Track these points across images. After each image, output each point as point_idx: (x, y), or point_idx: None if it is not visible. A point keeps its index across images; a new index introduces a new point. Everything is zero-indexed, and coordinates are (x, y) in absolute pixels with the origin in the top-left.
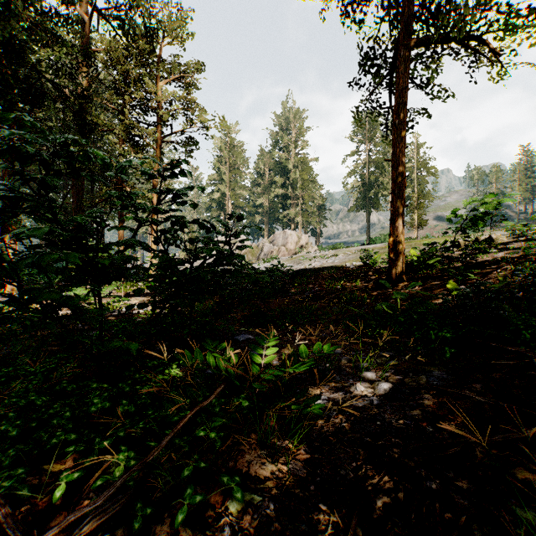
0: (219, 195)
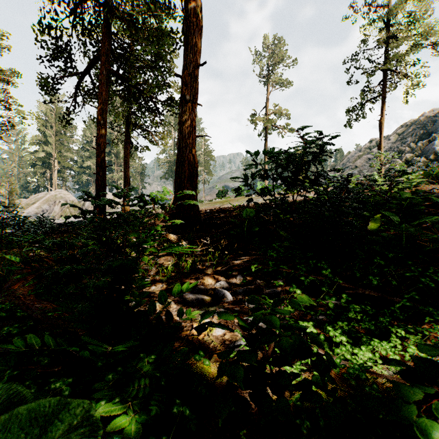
0: (44, 155)
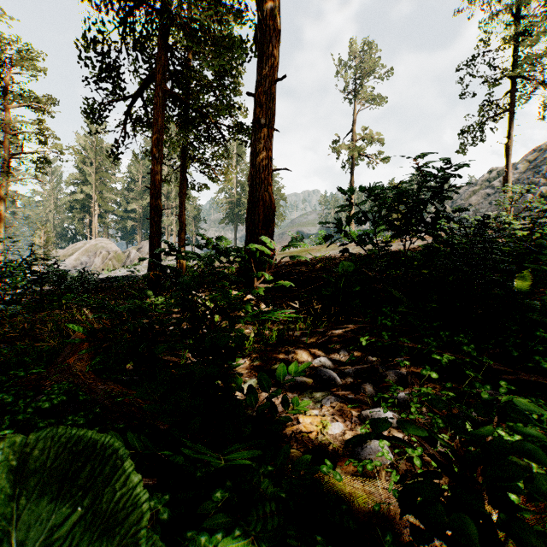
0: (83, 196)
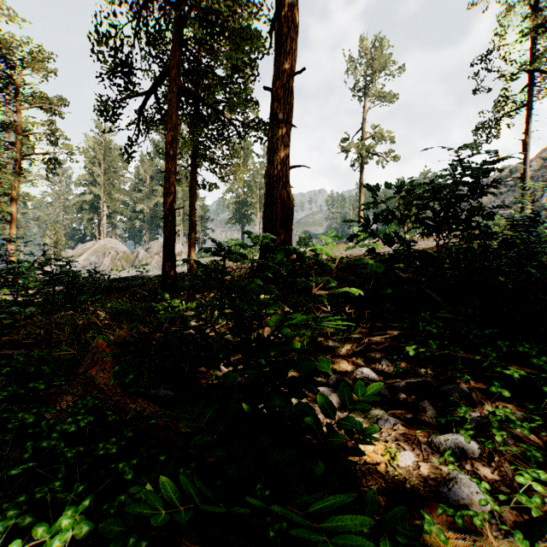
0: (91, 197)
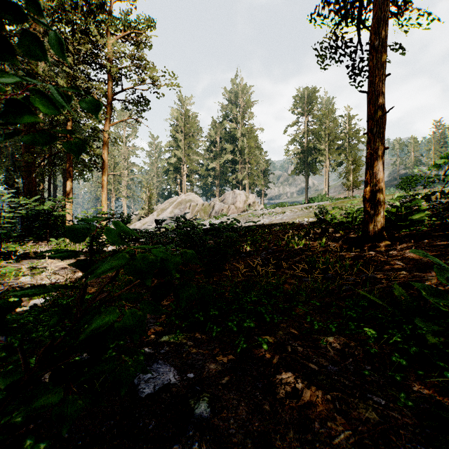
0: (175, 160)
